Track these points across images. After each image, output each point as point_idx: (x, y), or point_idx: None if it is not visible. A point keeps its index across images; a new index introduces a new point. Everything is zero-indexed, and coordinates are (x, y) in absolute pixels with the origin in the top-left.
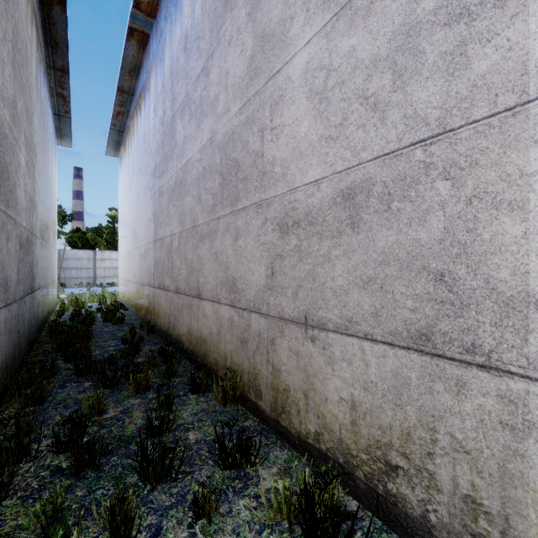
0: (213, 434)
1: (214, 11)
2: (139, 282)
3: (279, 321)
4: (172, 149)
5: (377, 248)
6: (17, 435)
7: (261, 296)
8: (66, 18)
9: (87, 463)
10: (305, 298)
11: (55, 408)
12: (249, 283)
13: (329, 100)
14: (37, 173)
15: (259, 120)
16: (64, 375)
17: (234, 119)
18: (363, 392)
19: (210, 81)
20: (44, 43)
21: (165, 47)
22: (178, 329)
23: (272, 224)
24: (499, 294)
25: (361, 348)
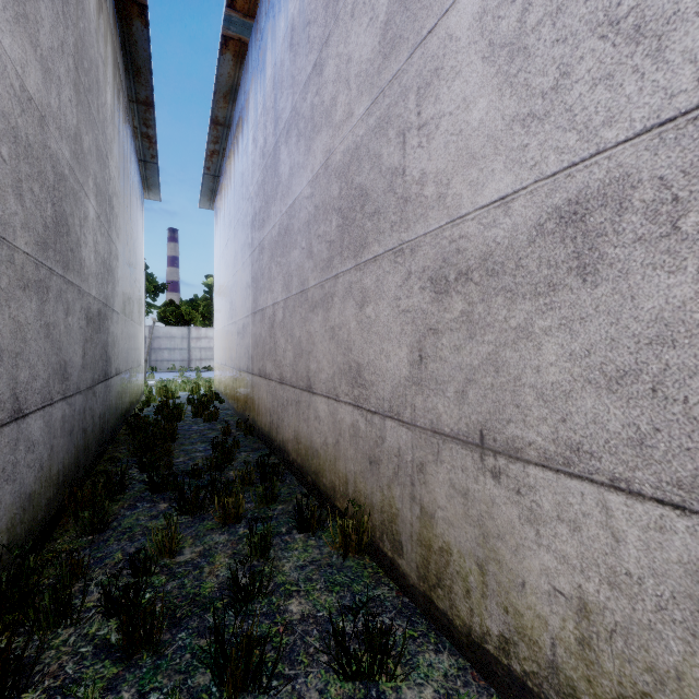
0: (327, 606)
1: None
2: (237, 367)
3: (432, 436)
4: (275, 187)
5: (643, 311)
6: (53, 588)
7: (401, 393)
8: (148, 33)
9: (142, 641)
10: (480, 402)
11: (117, 539)
12: (382, 373)
13: (528, 50)
14: (114, 230)
15: (398, 118)
16: (136, 490)
17: (360, 126)
18: (607, 590)
19: (324, 79)
20: (124, 70)
21: (266, 52)
22: (282, 433)
23: (420, 279)
24: None
25: (603, 504)
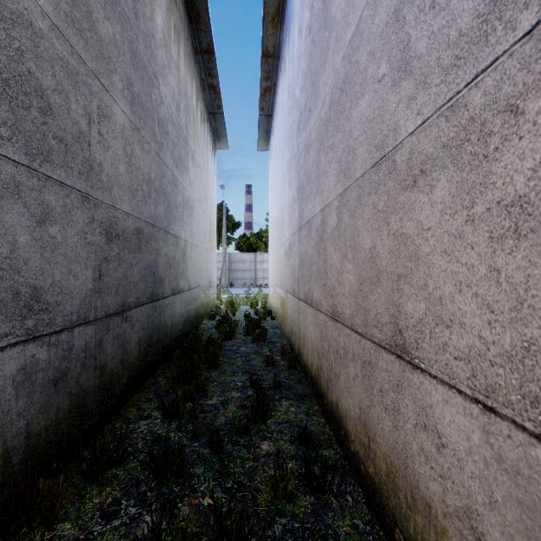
0: None
1: None
2: (284, 288)
3: None
4: (325, 46)
5: None
6: None
7: None
8: None
9: None
10: None
11: None
12: None
13: None
14: (169, 156)
15: None
16: (141, 459)
17: None
18: None
19: None
20: (187, 19)
21: None
22: (336, 395)
23: None
24: None
25: None
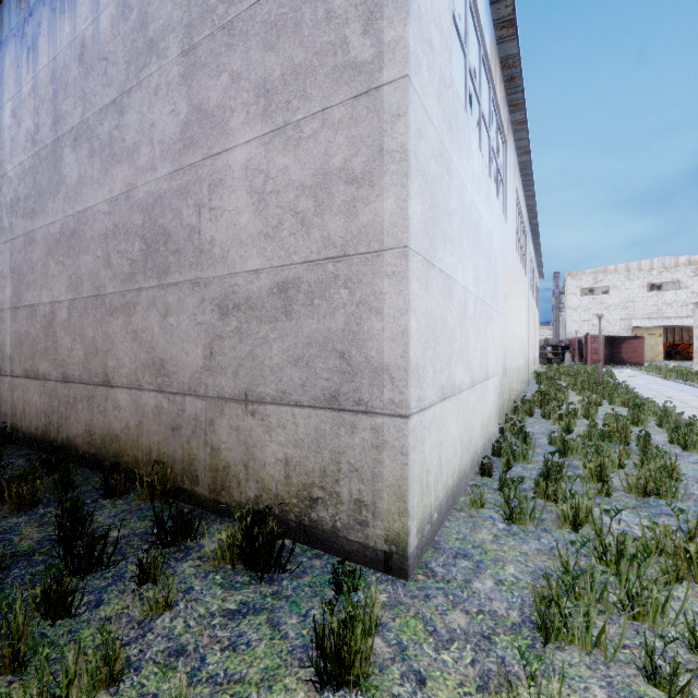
0: (142, 527)
1: (133, 42)
2: None
3: (219, 401)
4: (55, 184)
5: (305, 333)
6: None
7: (197, 377)
8: None
9: None
10: (246, 377)
11: None
12: (183, 365)
13: (267, 202)
14: None
15: (195, 194)
16: None
17: (163, 182)
18: (294, 449)
19: (126, 122)
20: None
21: (39, 35)
22: (68, 431)
23: (211, 304)
24: (372, 365)
25: (293, 414)
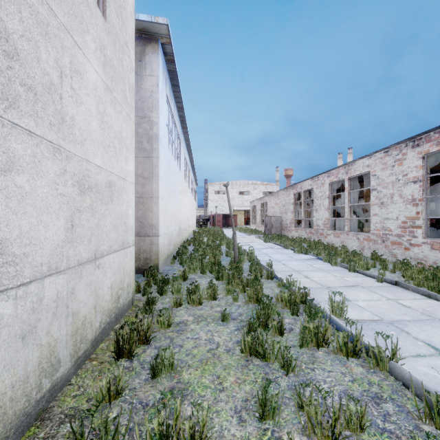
0: None
1: None
2: None
3: None
4: None
5: None
6: None
7: None
8: None
9: None
10: None
11: None
12: None
13: None
14: None
15: None
16: None
17: None
18: None
19: None
20: None
21: None
22: None
23: None
24: (150, 224)
25: None
